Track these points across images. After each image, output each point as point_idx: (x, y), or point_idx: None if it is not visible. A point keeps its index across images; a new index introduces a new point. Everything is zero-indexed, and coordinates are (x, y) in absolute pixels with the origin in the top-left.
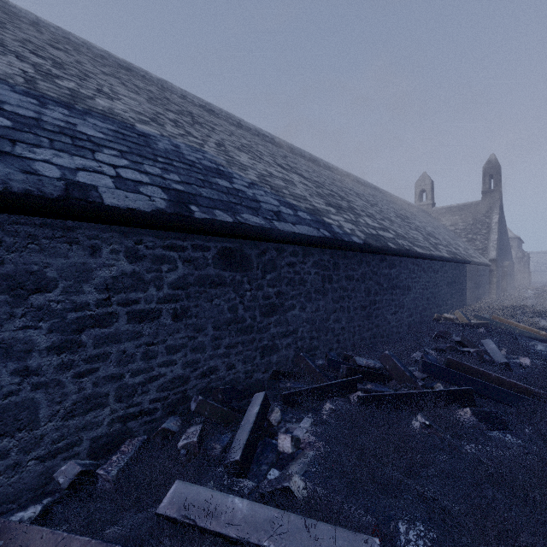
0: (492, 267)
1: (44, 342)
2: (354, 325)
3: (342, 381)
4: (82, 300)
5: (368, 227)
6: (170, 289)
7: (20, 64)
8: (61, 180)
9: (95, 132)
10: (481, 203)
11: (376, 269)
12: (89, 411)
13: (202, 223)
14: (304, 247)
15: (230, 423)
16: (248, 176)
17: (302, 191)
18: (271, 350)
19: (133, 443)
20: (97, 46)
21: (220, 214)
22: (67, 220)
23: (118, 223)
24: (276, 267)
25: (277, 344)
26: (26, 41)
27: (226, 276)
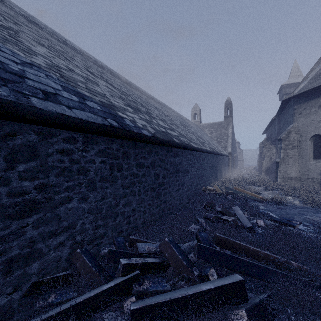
0: (229, 157)
1: None
2: (145, 204)
3: (116, 285)
4: None
5: (159, 126)
6: None
7: None
8: None
9: None
10: (223, 123)
11: (164, 158)
12: None
13: None
14: (87, 134)
15: None
16: (30, 58)
17: (104, 90)
18: (27, 259)
19: None
20: None
21: None
22: None
23: None
24: (38, 155)
25: (39, 249)
26: None
27: None
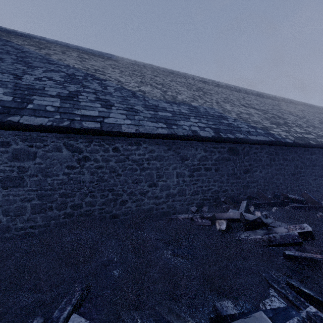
0: None
1: (187, 174)
2: (287, 182)
3: (281, 201)
4: (194, 163)
5: (296, 133)
6: (214, 161)
7: (158, 91)
8: (190, 130)
9: (185, 111)
10: None
11: (301, 155)
12: (195, 195)
13: (225, 139)
14: (261, 145)
15: (235, 207)
16: (232, 116)
17: (257, 118)
18: (247, 187)
19: (206, 207)
20: (161, 67)
21: (229, 135)
22: (190, 141)
23: (202, 141)
24: (249, 154)
25: (249, 185)
26: (151, 78)
27: (231, 157)
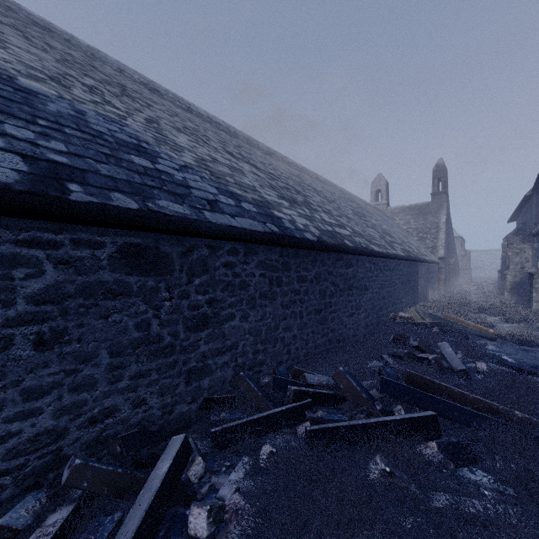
0: (441, 265)
1: None
2: (307, 331)
3: (288, 409)
4: None
5: (324, 223)
6: (30, 304)
7: None
8: None
9: None
10: (431, 204)
11: (332, 269)
12: None
13: (85, 208)
14: (247, 244)
15: (126, 491)
16: (182, 158)
17: (252, 180)
18: (201, 373)
19: None
20: None
21: (119, 198)
22: None
23: None
24: (208, 269)
25: (209, 365)
26: None
27: (132, 282)
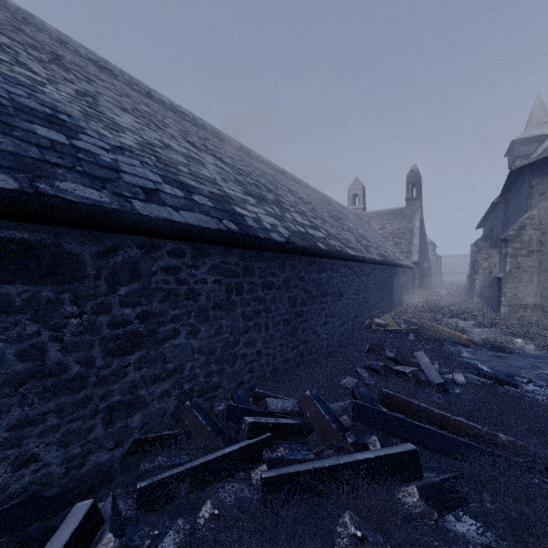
0: (415, 270)
1: None
2: (274, 345)
3: (240, 448)
4: None
5: (296, 224)
6: None
7: None
8: None
9: None
10: (405, 210)
11: (303, 274)
12: None
13: None
14: (197, 244)
15: None
16: (119, 138)
17: (213, 173)
18: (129, 409)
19: None
20: None
21: None
22: None
23: None
24: (140, 275)
25: (142, 396)
26: None
27: (13, 293)
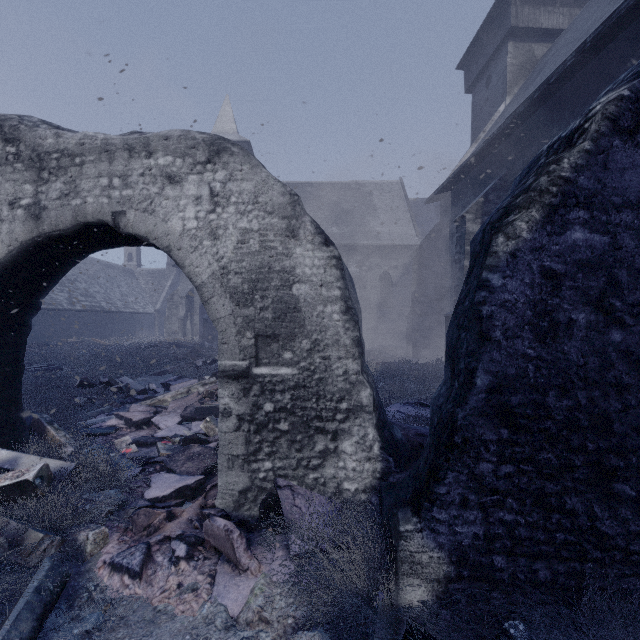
0: (156, 315)
1: None
2: None
3: None
4: None
5: None
6: None
7: None
8: None
9: None
10: (166, 271)
11: None
12: None
13: None
14: None
15: None
16: None
17: None
18: None
19: None
20: None
21: None
22: None
23: None
24: None
25: None
26: None
27: None
